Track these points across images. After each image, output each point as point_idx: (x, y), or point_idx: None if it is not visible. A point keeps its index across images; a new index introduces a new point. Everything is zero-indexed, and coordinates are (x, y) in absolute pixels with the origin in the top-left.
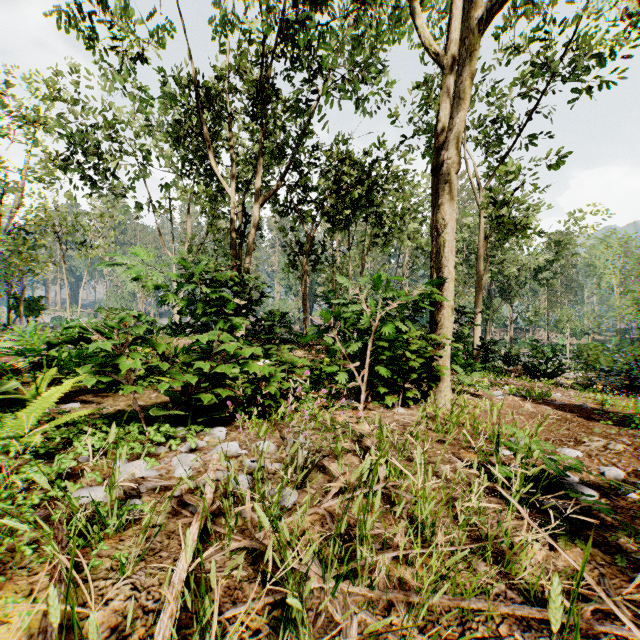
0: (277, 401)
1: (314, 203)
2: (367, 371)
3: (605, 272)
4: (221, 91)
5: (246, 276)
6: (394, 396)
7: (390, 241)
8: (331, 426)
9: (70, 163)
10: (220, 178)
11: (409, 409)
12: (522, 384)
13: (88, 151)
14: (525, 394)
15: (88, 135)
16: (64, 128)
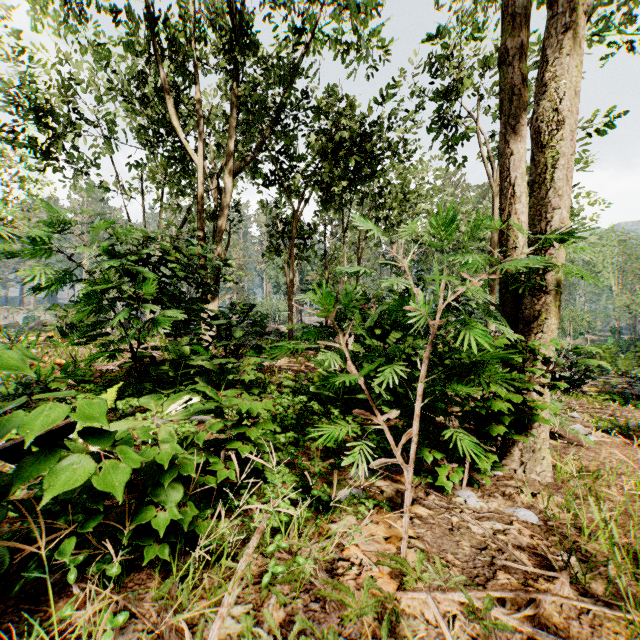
0: (203, 504)
1: (302, 176)
2: (414, 432)
3: (604, 270)
4: (189, 41)
5: (193, 249)
6: (454, 467)
7: (393, 225)
8: (335, 636)
9: (17, 136)
10: (184, 141)
11: (484, 493)
12: (578, 404)
13: (40, 123)
14: (621, 430)
15: (39, 104)
16: (6, 92)
